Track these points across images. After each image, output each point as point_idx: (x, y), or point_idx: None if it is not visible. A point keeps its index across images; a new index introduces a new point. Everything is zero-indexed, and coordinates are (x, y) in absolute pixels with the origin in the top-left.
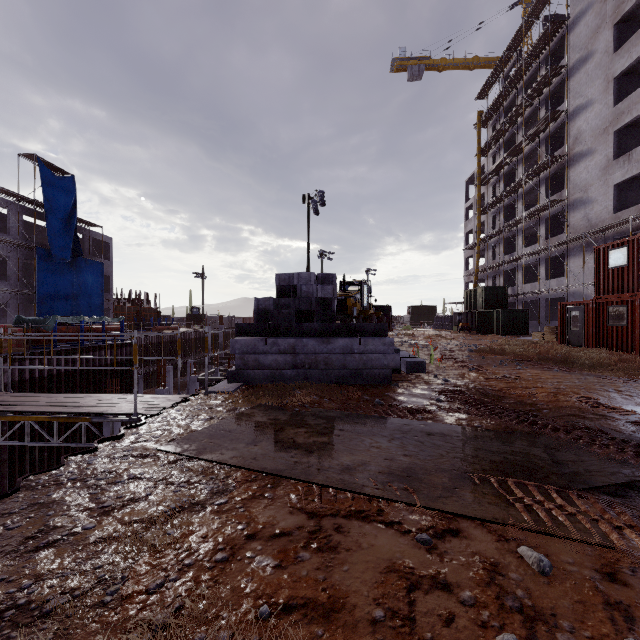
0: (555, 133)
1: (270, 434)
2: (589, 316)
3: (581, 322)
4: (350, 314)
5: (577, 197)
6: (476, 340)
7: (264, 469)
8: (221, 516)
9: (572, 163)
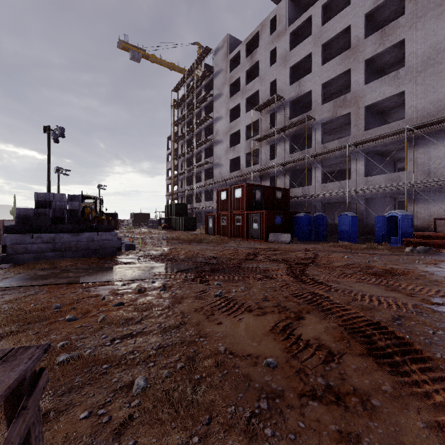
0: (209, 126)
1: (53, 276)
2: (215, 221)
3: (213, 223)
4: (87, 219)
5: (217, 162)
6: (169, 234)
7: (58, 283)
8: (47, 294)
9: (215, 144)
